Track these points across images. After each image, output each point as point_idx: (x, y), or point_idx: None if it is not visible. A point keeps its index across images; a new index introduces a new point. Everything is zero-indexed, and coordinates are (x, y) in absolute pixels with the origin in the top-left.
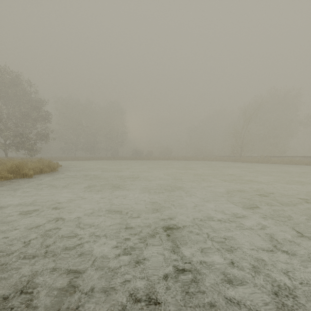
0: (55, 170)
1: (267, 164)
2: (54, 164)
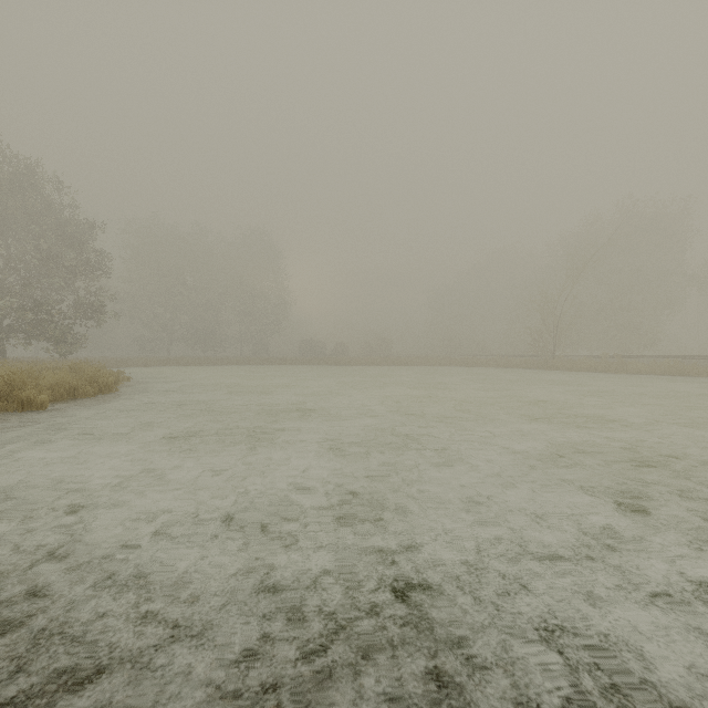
0: (109, 391)
1: (618, 374)
2: (108, 377)
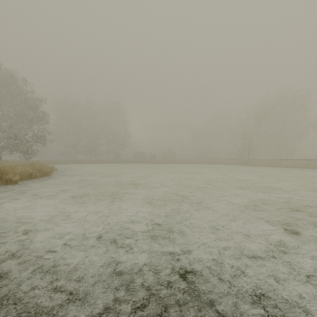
0: (47, 175)
1: (277, 167)
2: (47, 168)
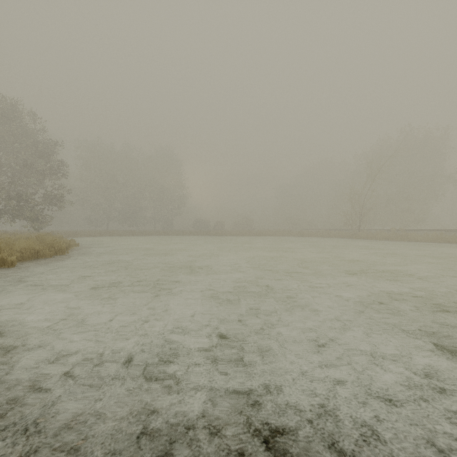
0: (62, 253)
1: (402, 241)
2: (61, 244)
